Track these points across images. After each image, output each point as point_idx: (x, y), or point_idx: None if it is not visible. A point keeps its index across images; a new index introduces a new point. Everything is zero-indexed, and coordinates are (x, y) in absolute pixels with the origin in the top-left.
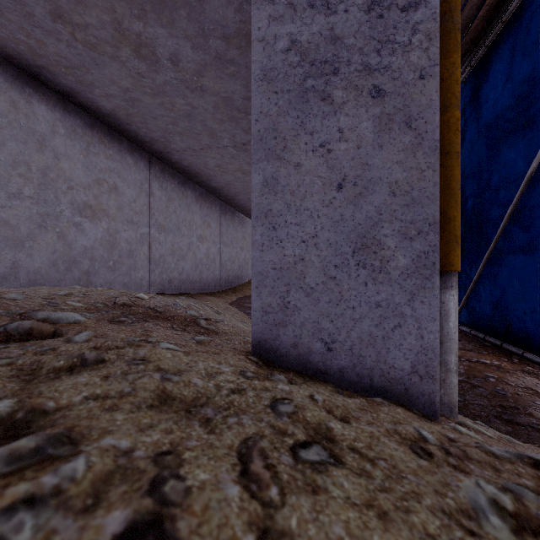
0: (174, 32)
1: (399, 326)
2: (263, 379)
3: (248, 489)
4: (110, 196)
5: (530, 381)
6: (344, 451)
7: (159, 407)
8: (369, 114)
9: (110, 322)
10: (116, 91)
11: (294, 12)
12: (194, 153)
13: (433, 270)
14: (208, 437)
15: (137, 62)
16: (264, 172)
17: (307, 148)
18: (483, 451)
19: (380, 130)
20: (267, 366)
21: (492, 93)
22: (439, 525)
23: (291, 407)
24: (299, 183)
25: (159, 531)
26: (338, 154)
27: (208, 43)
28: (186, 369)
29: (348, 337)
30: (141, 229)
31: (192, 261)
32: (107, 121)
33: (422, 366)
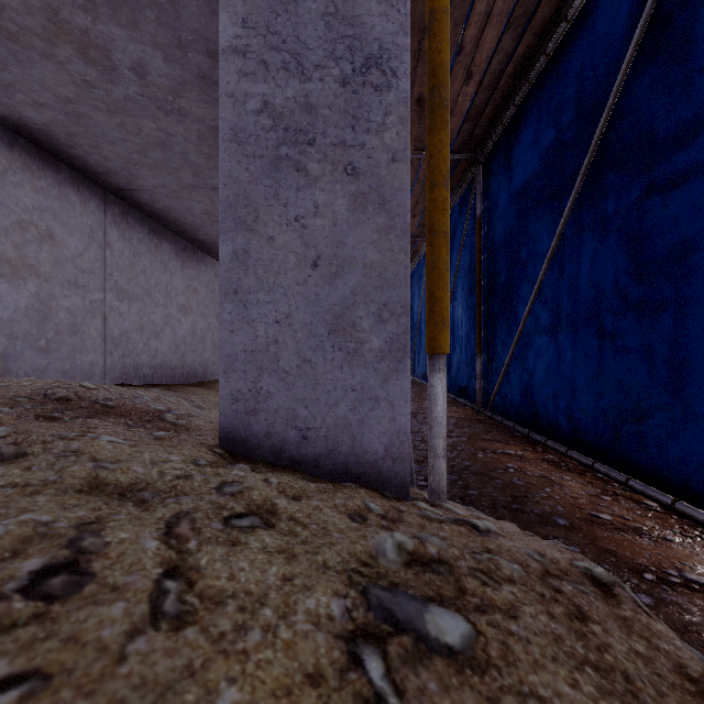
0: (137, 36)
1: (373, 409)
2: (218, 466)
3: (167, 544)
4: (42, 246)
5: (547, 469)
6: (281, 521)
7: (89, 492)
8: (345, 191)
9: (38, 419)
10: (50, 100)
11: (267, 71)
12: (172, 193)
13: (405, 353)
14: (140, 513)
15: (83, 65)
16: (234, 244)
17: (281, 220)
18: (419, 516)
19: (356, 209)
20: (235, 458)
21: (521, 158)
22: (339, 561)
23: (238, 488)
24: (272, 258)
25: (74, 568)
26: (314, 230)
27: (187, 57)
28: (128, 460)
29: (324, 424)
30: (91, 294)
31: (171, 341)
32: (36, 139)
33: (395, 449)
